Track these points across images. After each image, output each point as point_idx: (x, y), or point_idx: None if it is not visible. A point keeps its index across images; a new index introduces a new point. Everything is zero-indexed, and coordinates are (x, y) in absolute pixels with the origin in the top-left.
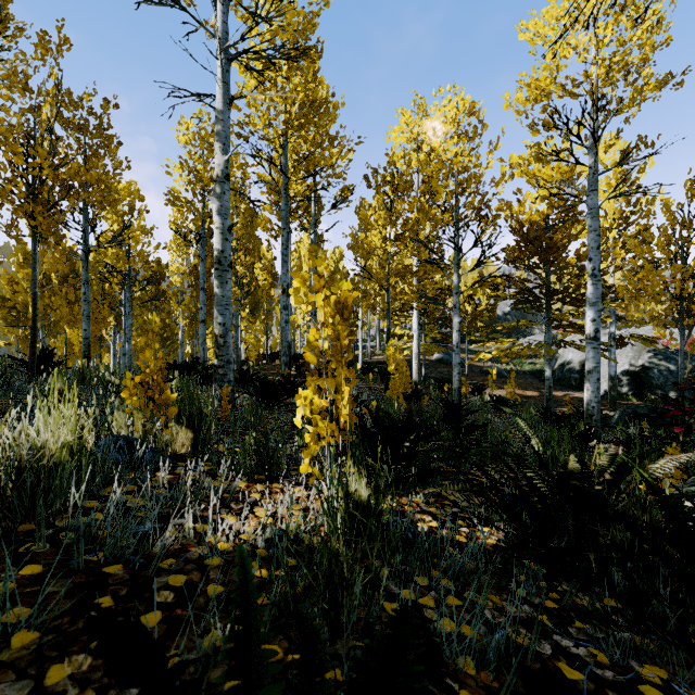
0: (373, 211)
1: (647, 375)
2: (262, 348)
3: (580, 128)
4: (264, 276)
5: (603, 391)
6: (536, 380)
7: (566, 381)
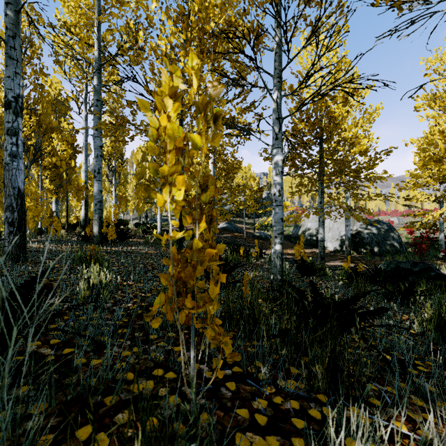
0: (157, 1)
1: (361, 236)
2: (75, 219)
3: (348, 26)
4: (63, 146)
5: (333, 248)
6: (289, 241)
7: (308, 242)
